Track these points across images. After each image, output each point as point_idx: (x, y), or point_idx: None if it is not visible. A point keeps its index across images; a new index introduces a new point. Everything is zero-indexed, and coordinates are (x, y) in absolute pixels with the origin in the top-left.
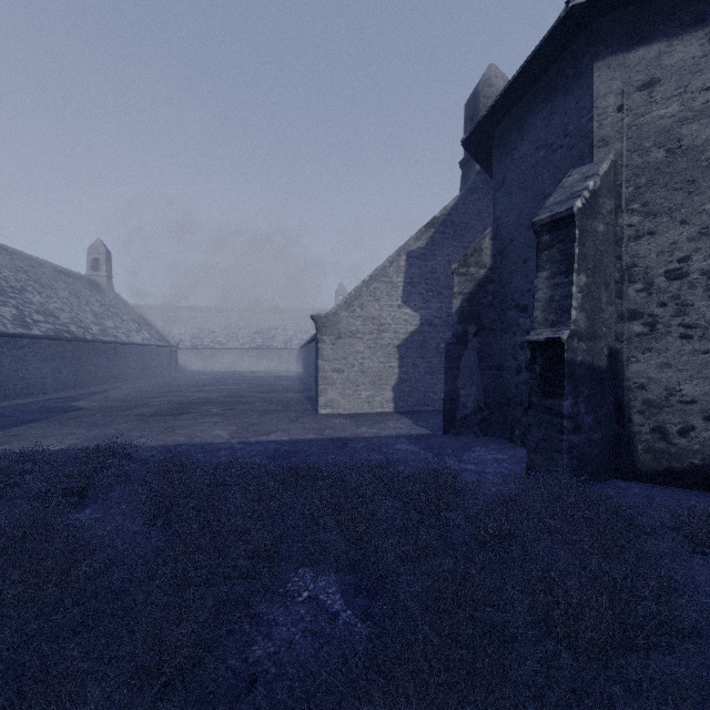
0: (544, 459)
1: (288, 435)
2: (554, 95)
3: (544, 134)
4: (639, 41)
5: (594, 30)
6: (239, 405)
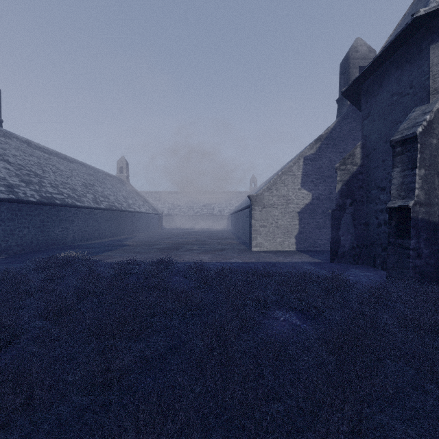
0: (397, 273)
1: (241, 260)
2: (403, 64)
3: (396, 87)
4: None
5: (429, 26)
6: (205, 245)
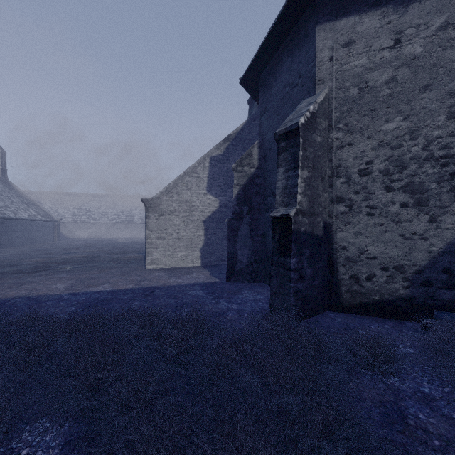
0: (280, 300)
1: (113, 286)
2: (293, 50)
3: (288, 76)
4: (343, 14)
5: (315, 4)
6: (90, 263)
